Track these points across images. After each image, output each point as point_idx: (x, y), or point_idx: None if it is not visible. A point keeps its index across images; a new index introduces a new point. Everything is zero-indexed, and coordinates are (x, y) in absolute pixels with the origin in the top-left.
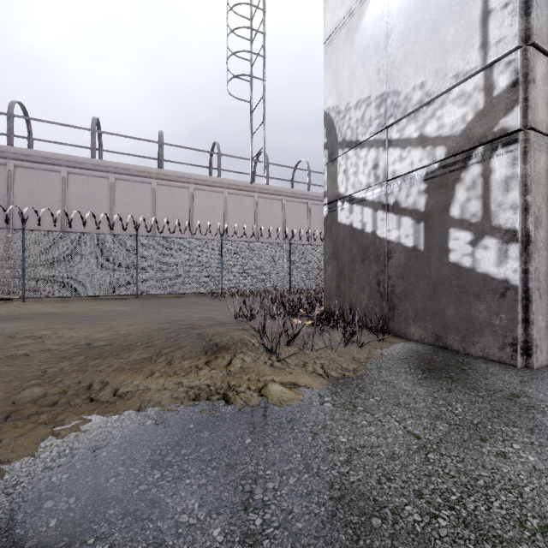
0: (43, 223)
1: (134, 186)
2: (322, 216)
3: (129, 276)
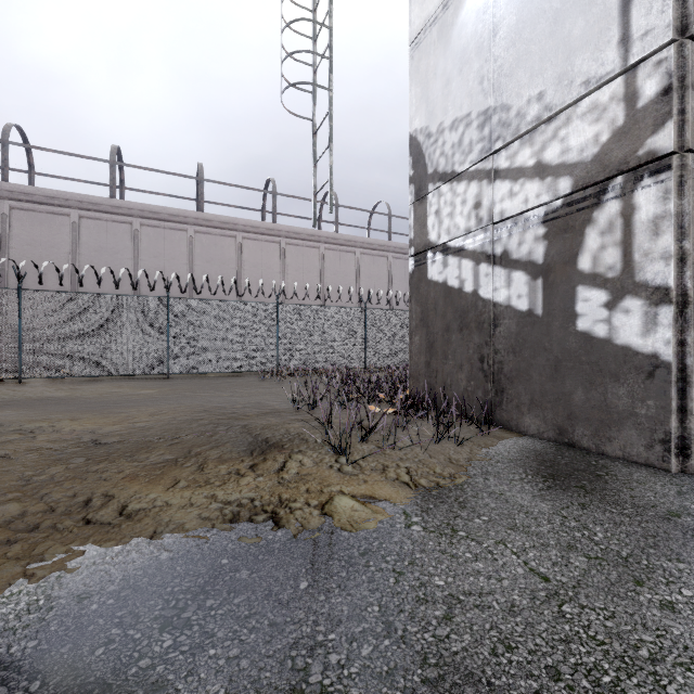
0: (47, 282)
1: (165, 234)
2: (406, 273)
3: (158, 349)
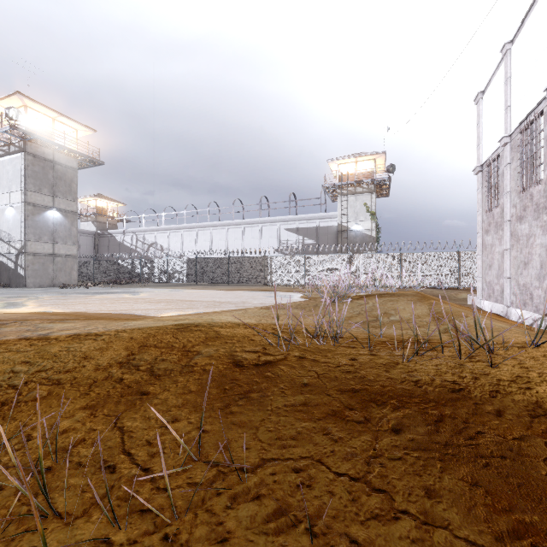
0: None
1: None
2: None
3: None
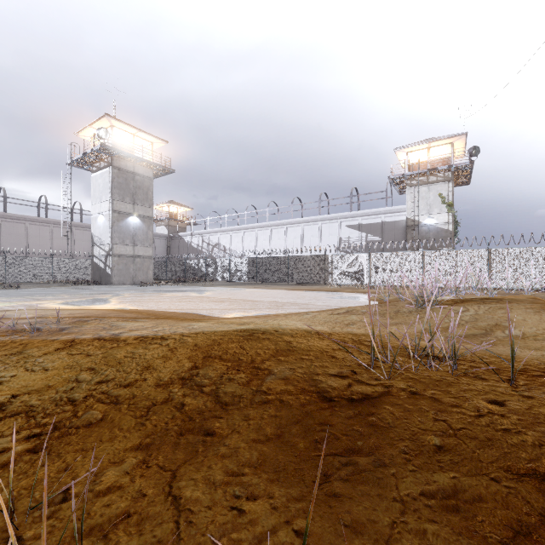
0: None
1: None
2: None
3: (1, 274)
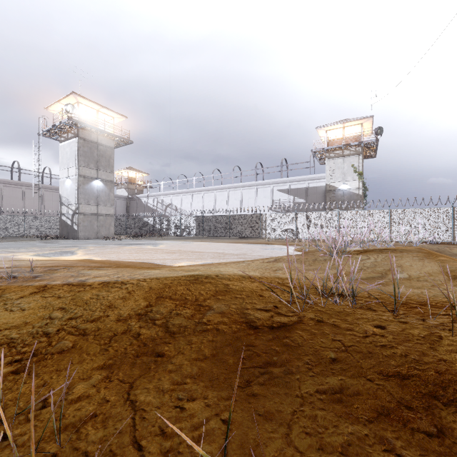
0: None
1: None
2: None
3: None
